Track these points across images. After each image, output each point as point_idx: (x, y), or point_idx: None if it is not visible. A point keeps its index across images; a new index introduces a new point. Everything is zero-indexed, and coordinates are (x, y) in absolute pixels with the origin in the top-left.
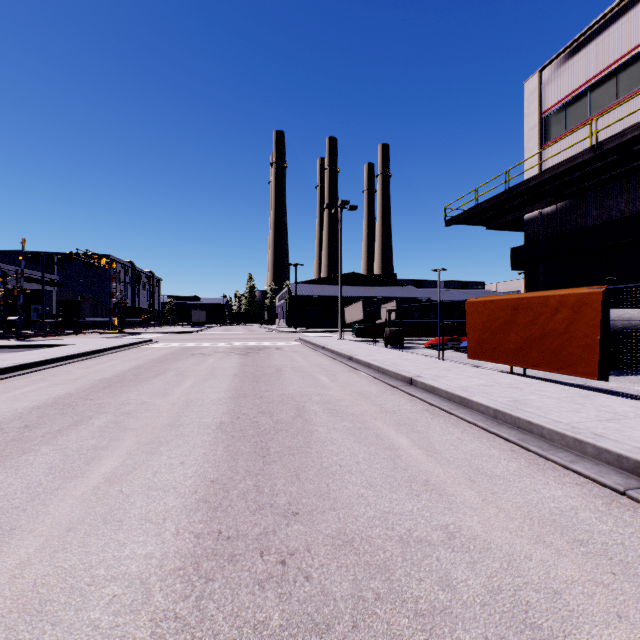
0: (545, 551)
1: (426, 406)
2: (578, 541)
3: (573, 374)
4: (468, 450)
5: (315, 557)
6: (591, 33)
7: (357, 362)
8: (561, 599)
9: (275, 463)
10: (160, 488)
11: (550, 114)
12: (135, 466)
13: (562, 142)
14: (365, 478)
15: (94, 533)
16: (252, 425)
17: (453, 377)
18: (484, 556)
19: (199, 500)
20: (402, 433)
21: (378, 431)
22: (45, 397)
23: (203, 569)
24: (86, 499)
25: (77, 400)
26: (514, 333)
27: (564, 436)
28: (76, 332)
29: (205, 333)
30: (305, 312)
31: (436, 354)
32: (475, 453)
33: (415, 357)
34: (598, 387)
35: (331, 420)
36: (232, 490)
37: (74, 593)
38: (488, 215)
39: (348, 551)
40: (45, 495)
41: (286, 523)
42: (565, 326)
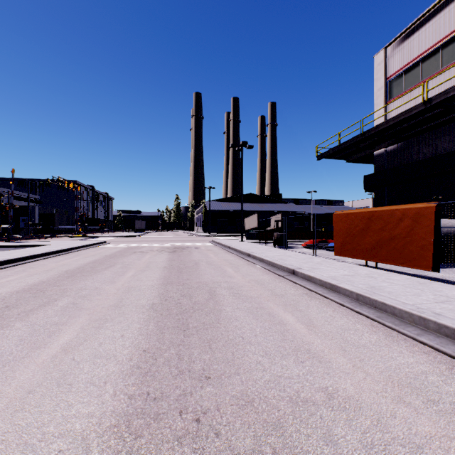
0: (406, 410)
1: (305, 291)
2: (431, 401)
3: (413, 267)
4: (339, 325)
5: (223, 415)
6: (422, 20)
7: (254, 258)
8: (423, 453)
9: (193, 336)
10: (104, 356)
11: (392, 79)
12: (86, 338)
13: (401, 99)
14: (261, 348)
15: (49, 395)
16: (176, 305)
17: (324, 269)
18: (358, 414)
19: (133, 366)
20: (288, 312)
21: (270, 310)
22: (24, 284)
23: (133, 426)
24: (45, 366)
25: (47, 286)
26: (369, 237)
27: (411, 314)
28: (52, 236)
29: (144, 237)
30: (216, 222)
31: (311, 252)
32: (344, 327)
33: (296, 254)
34: (431, 276)
35: (235, 301)
36: (159, 358)
37: (27, 449)
38: (348, 152)
39: (249, 410)
40: (14, 362)
41: (200, 386)
42: (407, 231)
